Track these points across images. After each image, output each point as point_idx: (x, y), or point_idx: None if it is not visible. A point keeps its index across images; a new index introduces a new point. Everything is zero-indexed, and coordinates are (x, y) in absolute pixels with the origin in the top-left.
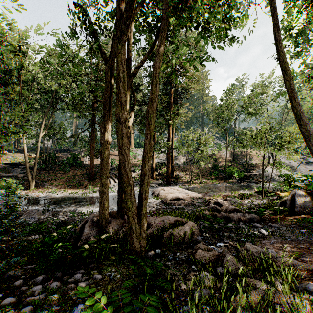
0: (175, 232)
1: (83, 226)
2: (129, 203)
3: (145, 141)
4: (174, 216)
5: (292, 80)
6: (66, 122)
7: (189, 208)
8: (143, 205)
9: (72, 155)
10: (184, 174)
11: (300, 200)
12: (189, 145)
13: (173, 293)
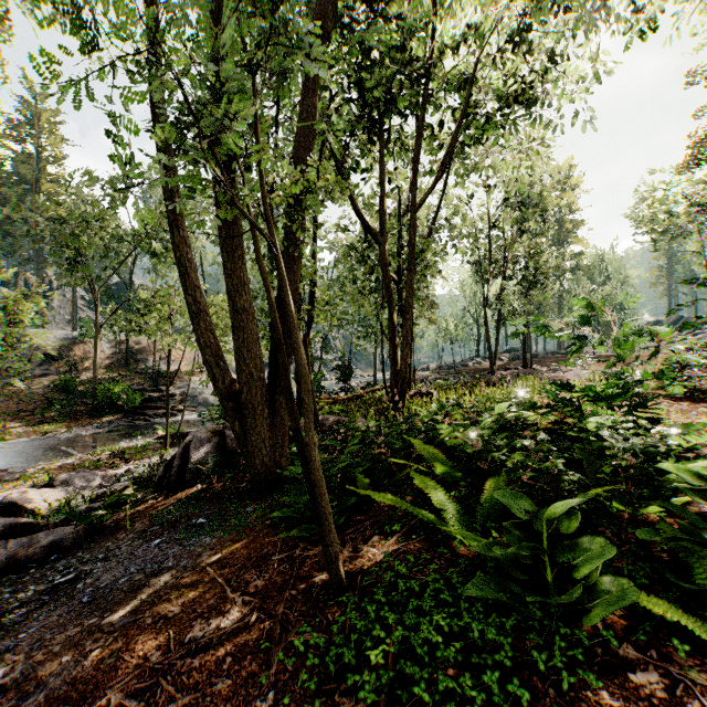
0: None
1: None
2: None
3: None
4: None
5: None
6: None
7: None
8: None
9: None
10: None
11: (200, 451)
12: None
13: None
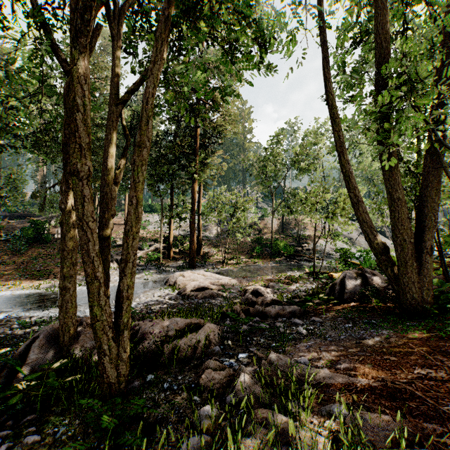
0: (184, 343)
1: (29, 347)
2: (97, 308)
3: (129, 208)
4: (191, 316)
5: (340, 130)
6: (20, 170)
7: (218, 300)
8: (124, 308)
9: (33, 223)
10: (216, 251)
11: (351, 283)
12: (222, 211)
13: (153, 448)
